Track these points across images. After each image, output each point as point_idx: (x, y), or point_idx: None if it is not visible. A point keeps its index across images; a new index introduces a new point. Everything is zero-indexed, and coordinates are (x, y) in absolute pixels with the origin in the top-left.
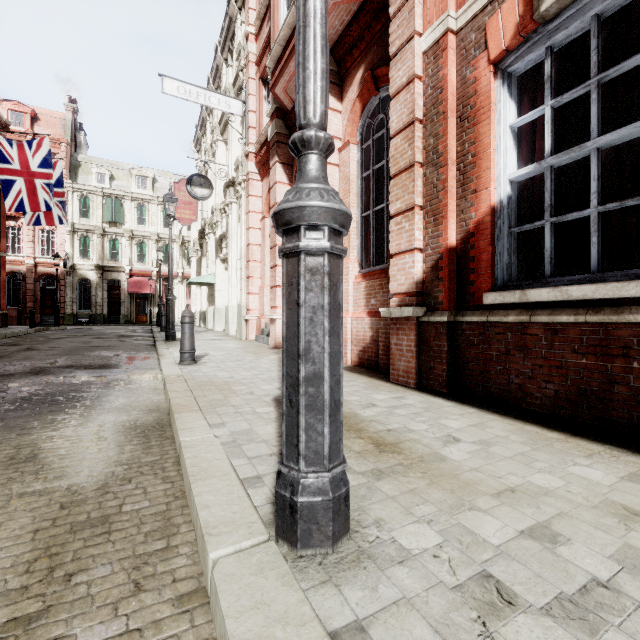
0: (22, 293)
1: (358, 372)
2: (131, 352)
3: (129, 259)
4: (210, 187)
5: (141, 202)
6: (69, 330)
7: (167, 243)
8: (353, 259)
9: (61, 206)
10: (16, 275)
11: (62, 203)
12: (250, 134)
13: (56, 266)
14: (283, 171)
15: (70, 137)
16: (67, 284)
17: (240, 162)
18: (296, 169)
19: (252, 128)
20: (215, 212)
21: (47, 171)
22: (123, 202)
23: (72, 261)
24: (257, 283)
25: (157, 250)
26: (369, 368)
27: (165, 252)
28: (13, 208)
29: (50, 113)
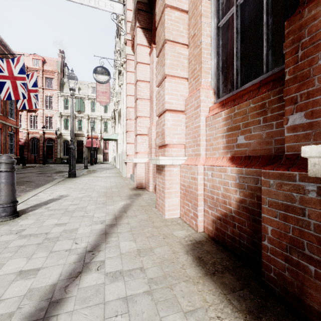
0: (38, 148)
1: (216, 275)
2: (26, 189)
3: (87, 129)
4: (108, 74)
5: (93, 100)
6: (42, 167)
7: (106, 121)
8: (206, 86)
9: (36, 98)
10: (33, 139)
11: (37, 96)
12: (128, 26)
13: (53, 134)
14: (143, 35)
15: (60, 70)
16: (58, 143)
17: (121, 49)
18: (153, 29)
19: (129, 22)
20: (117, 95)
21: (23, 76)
22: (84, 101)
23: (60, 131)
24: (133, 135)
25: (90, 121)
26: (235, 254)
27: (105, 126)
28: (5, 98)
29: (51, 59)
